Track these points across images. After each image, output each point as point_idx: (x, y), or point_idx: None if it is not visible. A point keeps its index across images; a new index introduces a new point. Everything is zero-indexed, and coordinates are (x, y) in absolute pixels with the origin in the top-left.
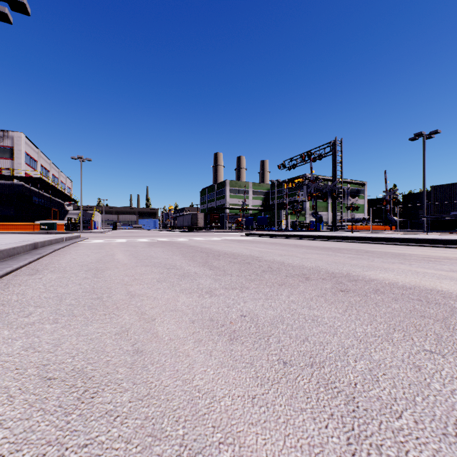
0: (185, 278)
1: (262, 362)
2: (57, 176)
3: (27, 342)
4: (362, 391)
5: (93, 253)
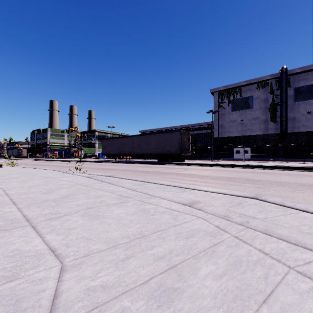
0: None
1: None
2: None
3: None
4: None
5: None
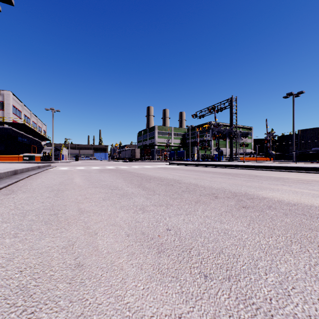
0: (124, 197)
1: (186, 275)
2: (36, 122)
3: None
4: (278, 308)
5: (58, 177)
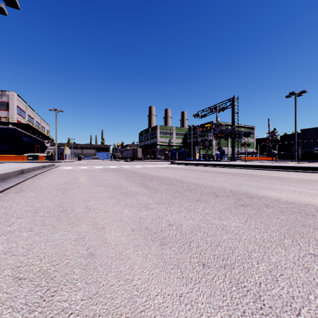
0: (128, 195)
1: (186, 264)
2: (39, 122)
3: (7, 247)
4: (266, 290)
5: (63, 176)
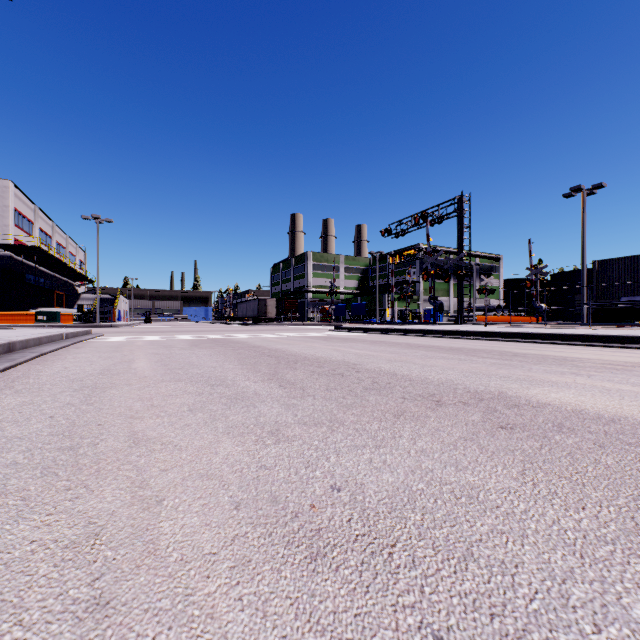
0: (237, 403)
1: (384, 638)
2: (63, 245)
3: None
4: None
5: (101, 358)
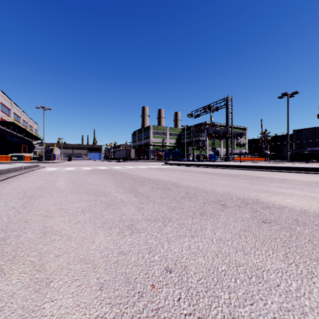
0: (110, 206)
1: None
2: (26, 121)
3: None
4: None
5: (40, 179)
